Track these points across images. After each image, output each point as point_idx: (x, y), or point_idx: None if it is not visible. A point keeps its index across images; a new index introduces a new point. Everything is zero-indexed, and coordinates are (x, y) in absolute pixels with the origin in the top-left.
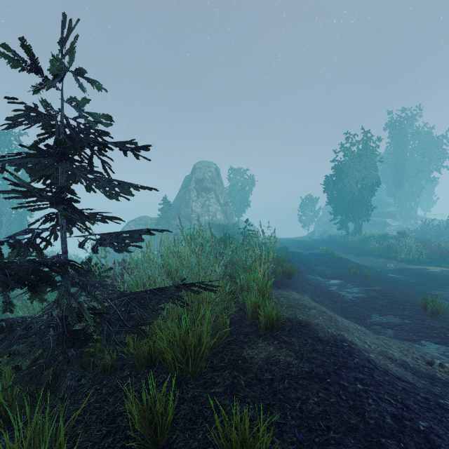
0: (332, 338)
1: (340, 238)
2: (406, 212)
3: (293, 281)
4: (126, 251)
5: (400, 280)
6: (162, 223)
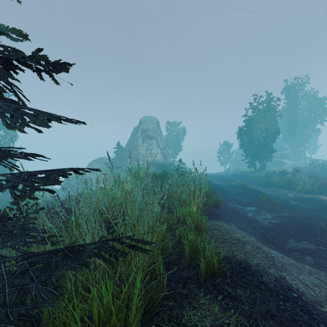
0: (277, 285)
1: (249, 173)
2: (298, 154)
3: (219, 210)
4: (29, 197)
5: (300, 207)
6: (116, 162)
